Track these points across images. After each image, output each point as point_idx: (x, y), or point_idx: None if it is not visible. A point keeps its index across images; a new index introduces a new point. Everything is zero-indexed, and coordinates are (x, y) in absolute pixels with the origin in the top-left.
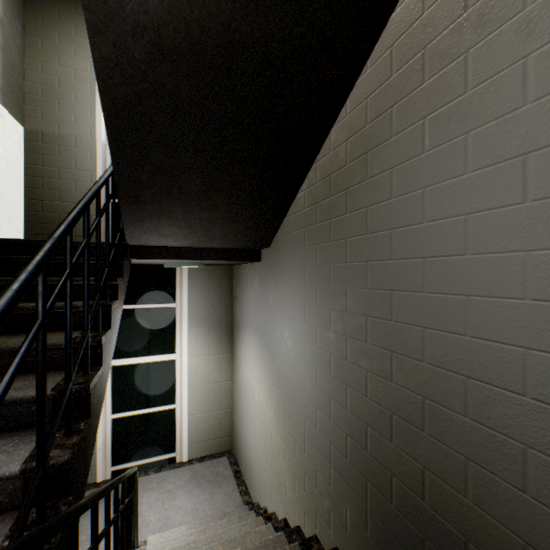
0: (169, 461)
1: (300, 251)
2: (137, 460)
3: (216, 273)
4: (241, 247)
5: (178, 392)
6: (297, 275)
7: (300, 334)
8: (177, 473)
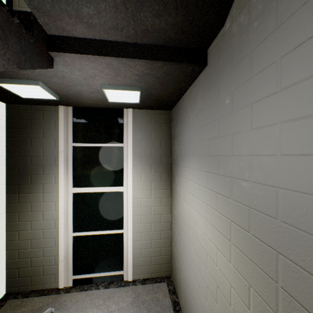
0: (118, 277)
1: None
2: (93, 272)
3: (156, 117)
4: (182, 29)
5: (125, 219)
6: None
7: None
8: (121, 292)
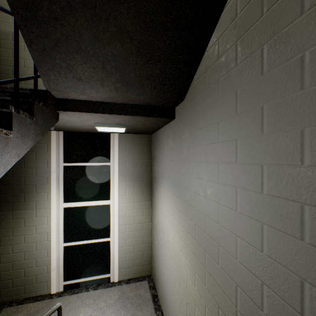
0: (105, 280)
1: (227, 76)
2: (82, 277)
3: (139, 140)
4: (156, 100)
5: (111, 229)
6: (223, 108)
7: (227, 179)
8: (109, 292)
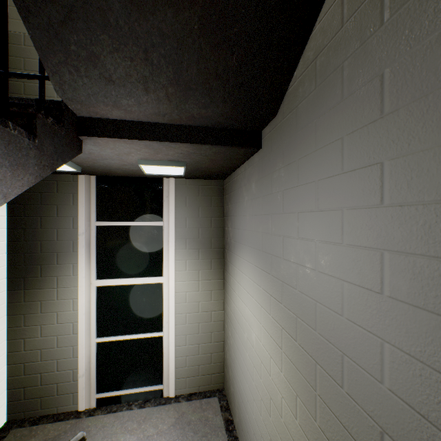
0: (156, 394)
1: (361, 51)
2: (123, 389)
3: (205, 188)
4: (232, 117)
5: (165, 319)
6: (351, 111)
7: (361, 237)
8: (161, 412)
